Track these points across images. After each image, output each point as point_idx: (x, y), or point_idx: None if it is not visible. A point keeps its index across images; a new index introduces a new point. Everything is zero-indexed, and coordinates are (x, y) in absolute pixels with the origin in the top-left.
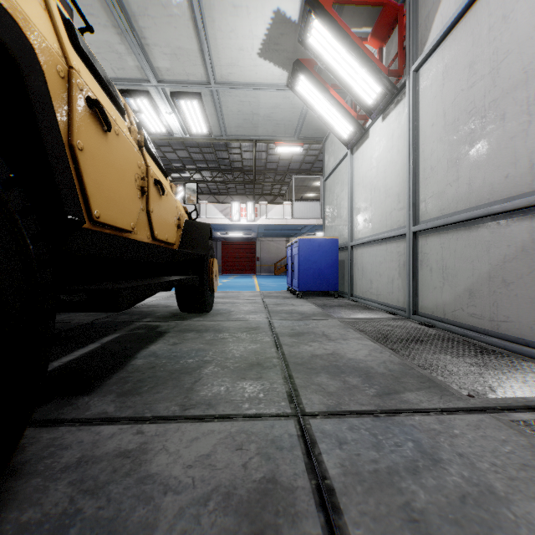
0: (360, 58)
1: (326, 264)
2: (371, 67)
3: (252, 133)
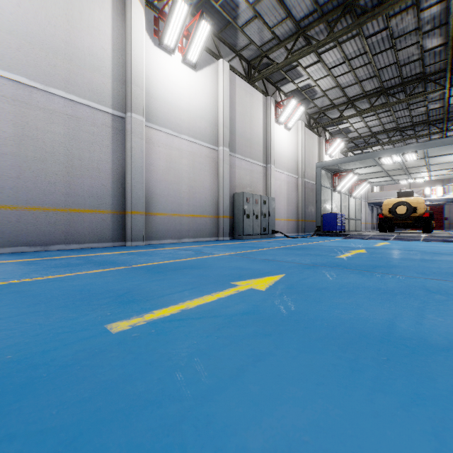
0: None
1: None
2: None
3: (442, 178)
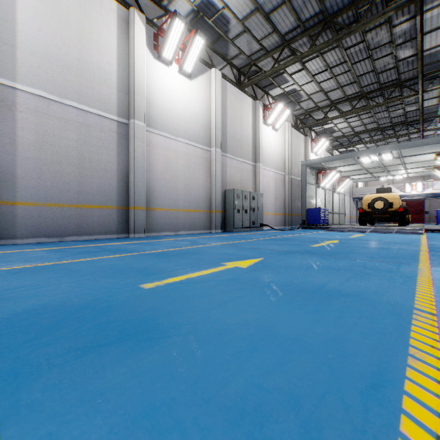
0: None
1: None
2: None
3: (419, 175)
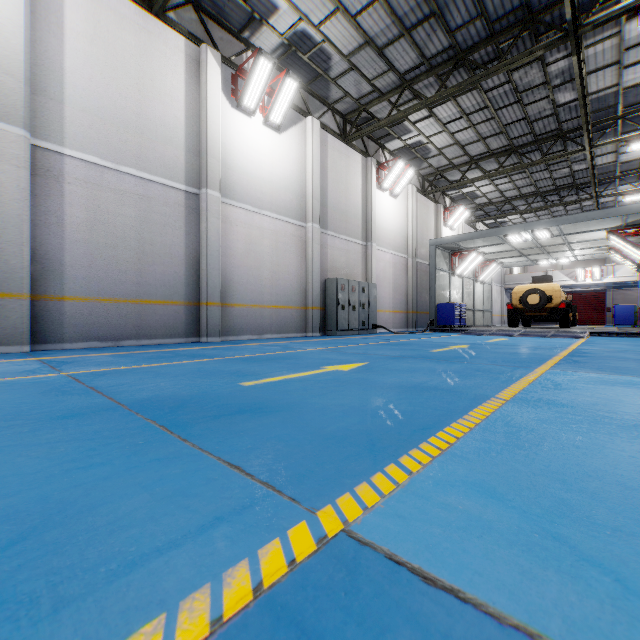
0: (626, 261)
1: (627, 315)
2: (630, 263)
3: (592, 258)
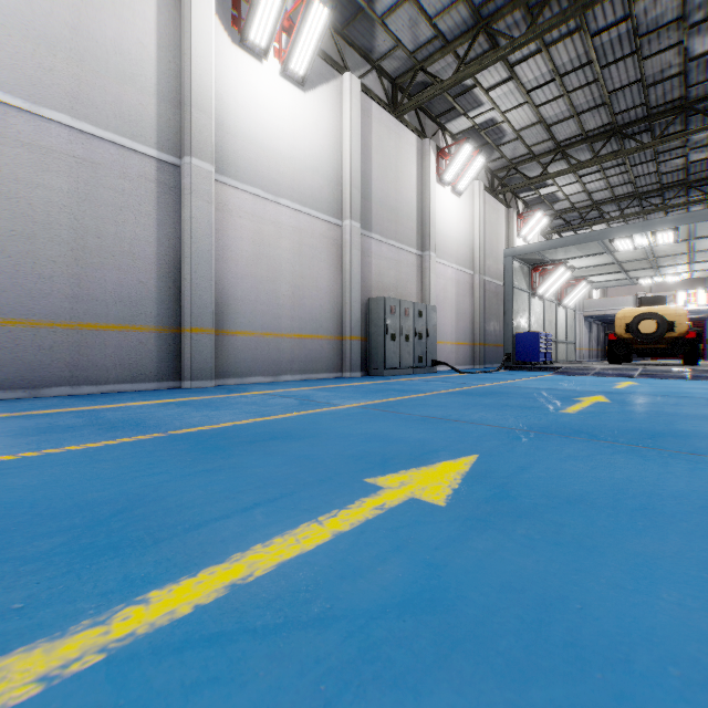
0: None
1: None
2: None
3: None
